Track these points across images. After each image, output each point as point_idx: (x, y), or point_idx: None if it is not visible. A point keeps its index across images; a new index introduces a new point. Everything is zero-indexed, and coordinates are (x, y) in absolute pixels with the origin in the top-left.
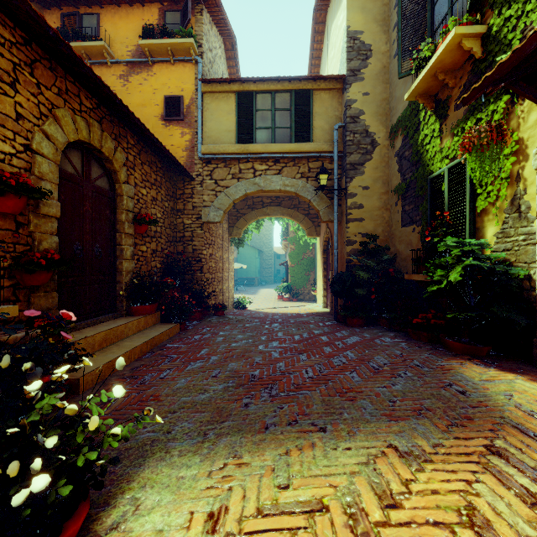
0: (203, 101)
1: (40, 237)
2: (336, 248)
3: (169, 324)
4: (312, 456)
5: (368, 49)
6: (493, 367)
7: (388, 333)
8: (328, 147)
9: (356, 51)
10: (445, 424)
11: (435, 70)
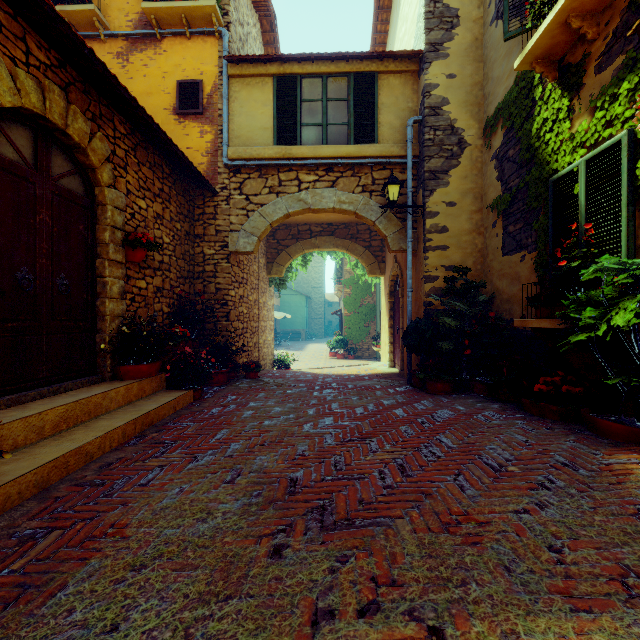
0: (230, 88)
1: None
2: (410, 287)
3: (178, 391)
4: None
5: (454, 16)
6: None
7: (491, 404)
8: (399, 150)
9: (437, 18)
10: None
11: (568, 12)
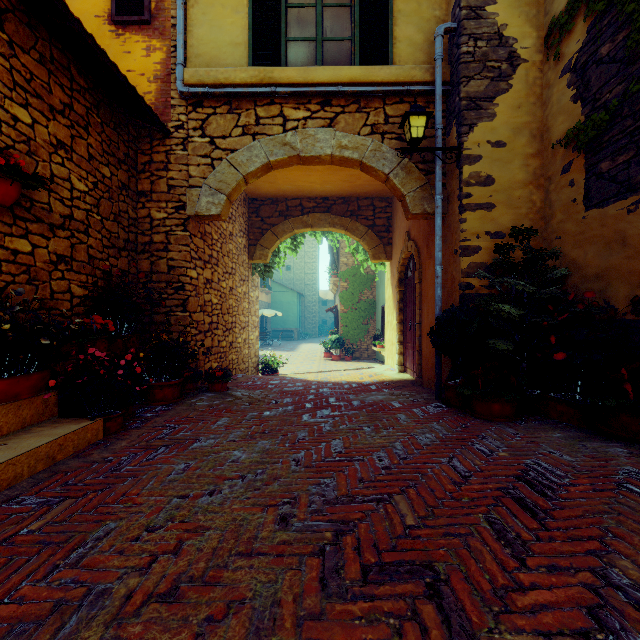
0: None
1: None
2: (439, 263)
3: (74, 422)
4: None
5: None
6: None
7: (606, 446)
8: (423, 73)
9: None
10: None
11: None
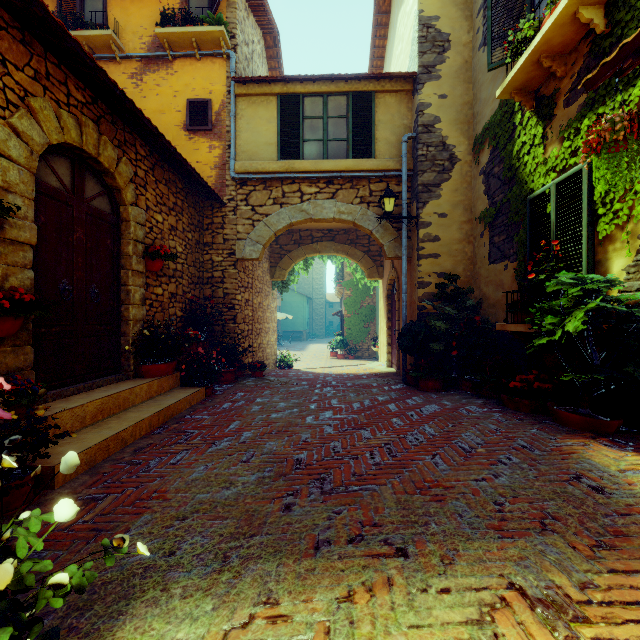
0: (237, 106)
1: (6, 270)
2: (404, 292)
3: (192, 388)
4: (389, 605)
5: (446, 40)
6: (631, 449)
7: (475, 400)
8: (395, 164)
9: (430, 42)
10: (588, 545)
11: (539, 54)
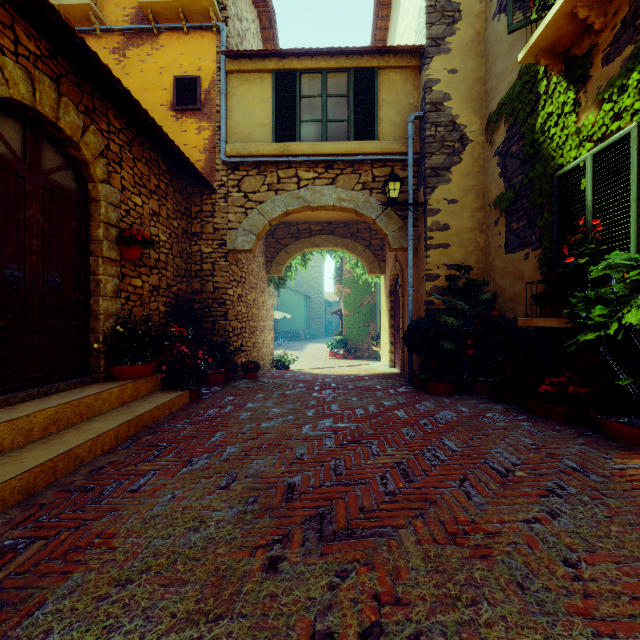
0: (228, 83)
1: None
2: (411, 286)
3: (174, 392)
4: None
5: (456, 10)
6: None
7: (494, 405)
8: (400, 146)
9: (439, 12)
10: None
11: (574, 2)
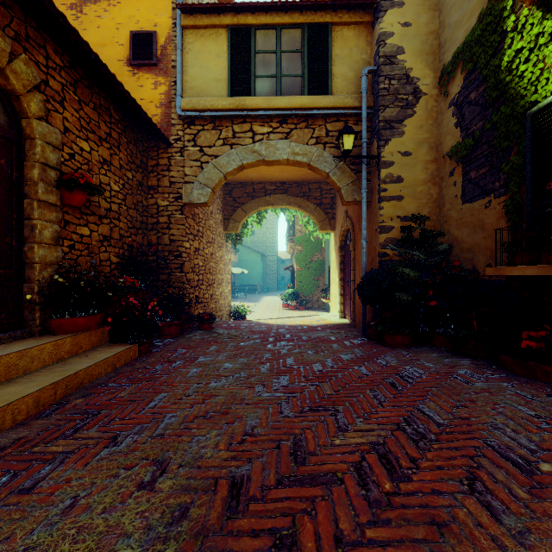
0: (184, 39)
1: None
2: (364, 238)
3: (121, 345)
4: None
5: None
6: None
7: (460, 360)
8: (353, 101)
9: None
10: None
11: None
